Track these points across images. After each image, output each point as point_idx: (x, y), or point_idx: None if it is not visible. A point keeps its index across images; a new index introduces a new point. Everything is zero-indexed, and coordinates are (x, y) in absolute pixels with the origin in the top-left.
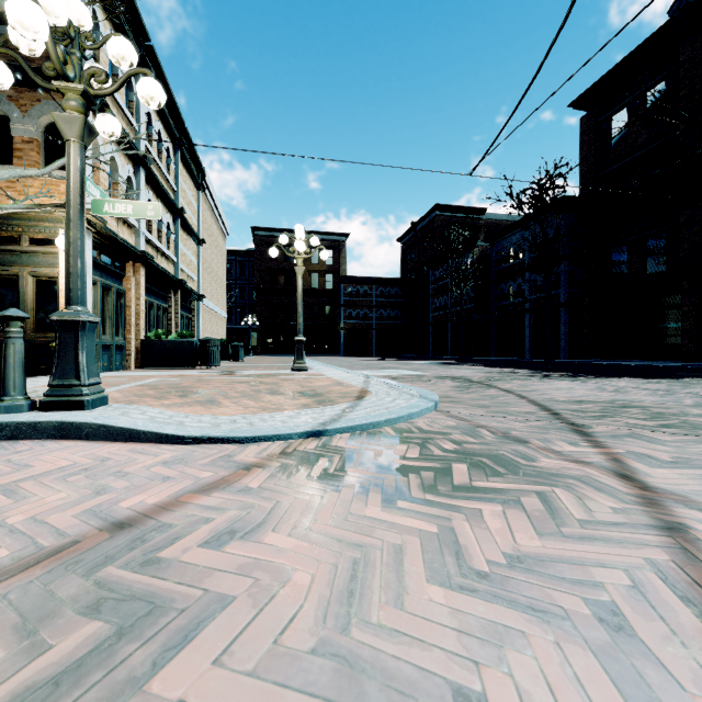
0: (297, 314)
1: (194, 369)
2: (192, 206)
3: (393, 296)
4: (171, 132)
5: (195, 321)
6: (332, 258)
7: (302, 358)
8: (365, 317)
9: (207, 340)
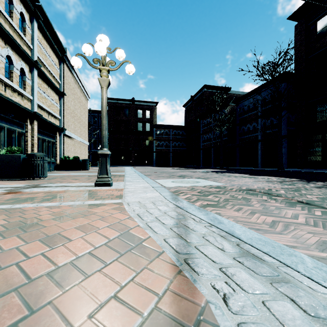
0: (101, 126)
1: (22, 179)
2: (54, 69)
3: (181, 135)
4: (26, 3)
5: (58, 145)
6: (149, 115)
7: (106, 171)
8: (166, 146)
9: (32, 155)
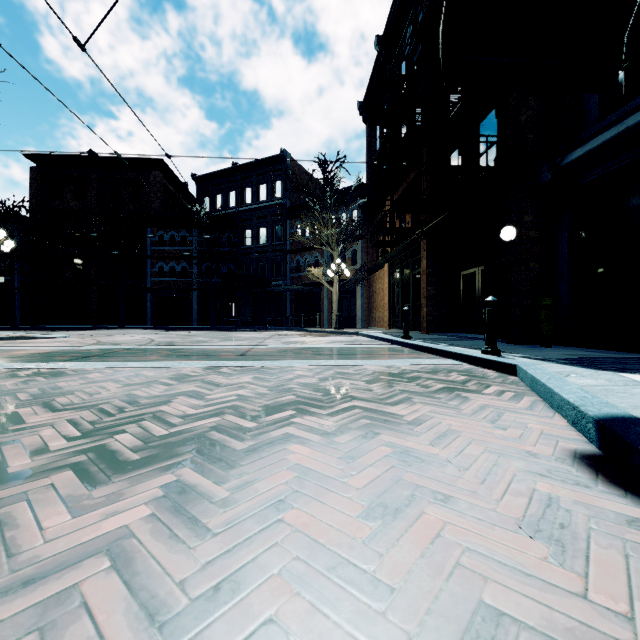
0: None
1: None
2: None
3: None
4: None
5: None
6: None
7: None
8: None
9: None
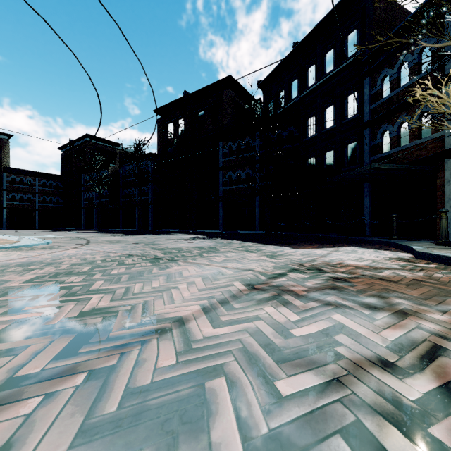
0: None
1: None
2: None
3: (55, 187)
4: None
5: None
6: None
7: None
8: (29, 200)
9: None
